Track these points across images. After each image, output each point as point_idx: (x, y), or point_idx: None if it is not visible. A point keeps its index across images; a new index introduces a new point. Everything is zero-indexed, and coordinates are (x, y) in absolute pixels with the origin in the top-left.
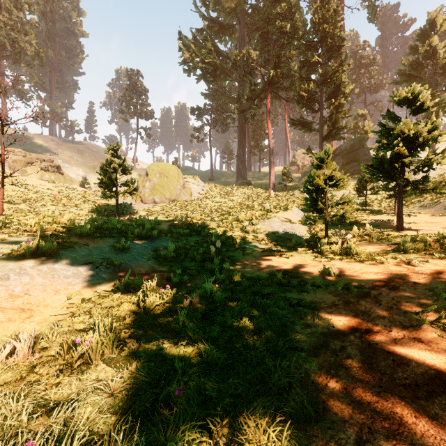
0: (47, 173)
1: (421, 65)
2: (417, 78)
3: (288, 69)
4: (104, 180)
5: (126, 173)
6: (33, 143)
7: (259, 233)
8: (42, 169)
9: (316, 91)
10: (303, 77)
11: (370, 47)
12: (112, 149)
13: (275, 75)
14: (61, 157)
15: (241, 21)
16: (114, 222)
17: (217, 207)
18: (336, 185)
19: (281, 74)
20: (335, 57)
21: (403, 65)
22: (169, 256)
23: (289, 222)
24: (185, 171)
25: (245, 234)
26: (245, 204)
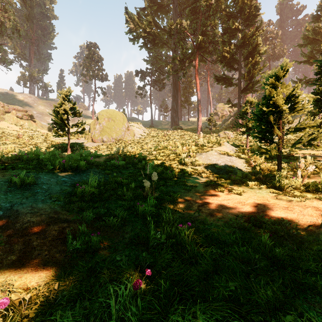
0: (22, 121)
1: (321, 31)
2: (318, 41)
3: (213, 35)
4: (55, 121)
5: (77, 115)
6: (14, 99)
7: (198, 166)
8: (18, 117)
9: (235, 52)
10: (225, 41)
11: (273, 25)
12: (64, 94)
13: (202, 41)
14: (36, 109)
15: (175, 1)
16: (37, 153)
17: (155, 145)
18: (293, 108)
19: (207, 40)
20: (251, 25)
21: (307, 30)
22: (88, 194)
23: (226, 155)
24: (131, 121)
25: (184, 167)
26: (179, 142)
